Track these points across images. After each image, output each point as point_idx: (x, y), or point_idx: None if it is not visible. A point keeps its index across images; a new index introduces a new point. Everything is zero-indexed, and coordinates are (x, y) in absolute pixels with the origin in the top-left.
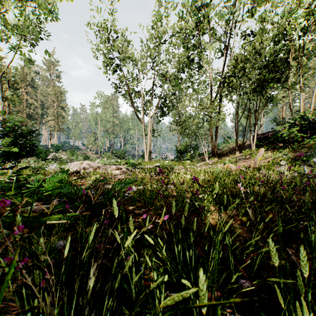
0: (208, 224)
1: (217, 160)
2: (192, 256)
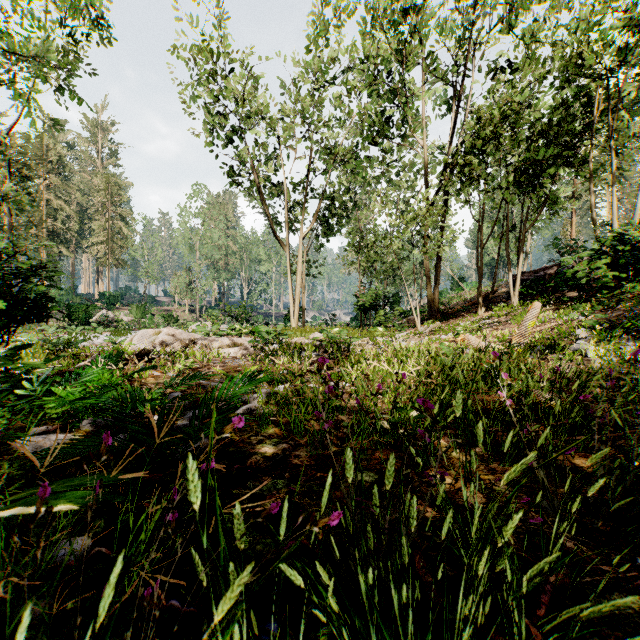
0: (449, 517)
1: (439, 326)
2: (408, 599)
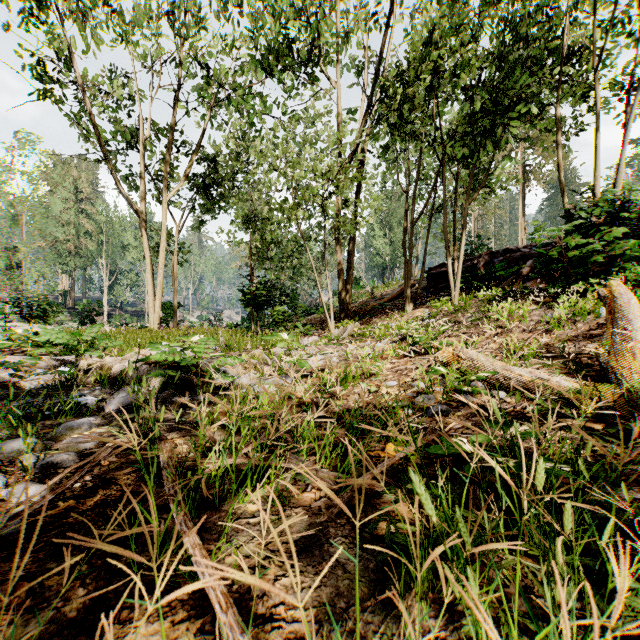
0: None
1: (359, 328)
2: None
